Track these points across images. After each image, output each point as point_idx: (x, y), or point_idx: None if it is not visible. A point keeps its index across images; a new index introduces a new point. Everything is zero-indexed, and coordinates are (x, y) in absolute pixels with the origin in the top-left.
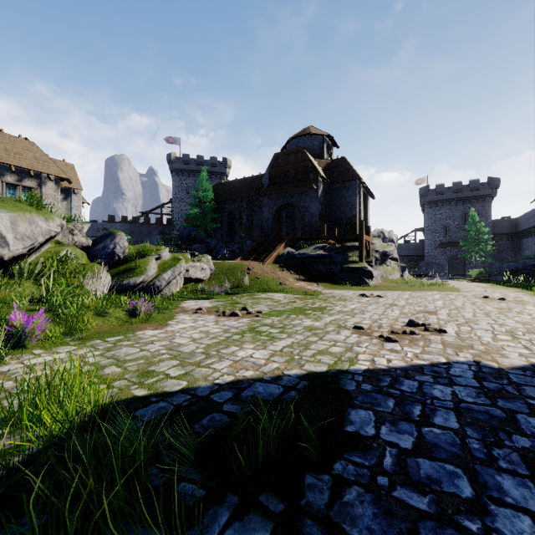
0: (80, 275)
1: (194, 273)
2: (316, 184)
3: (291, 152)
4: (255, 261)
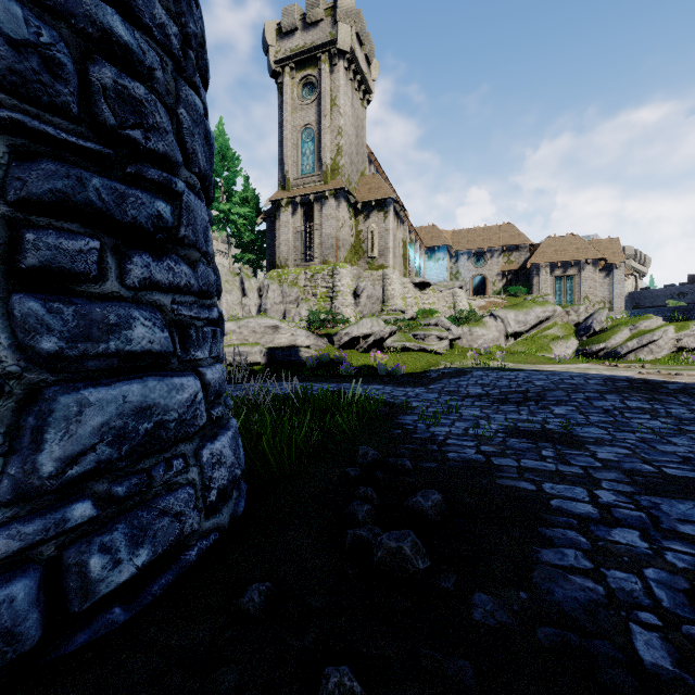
0: (554, 342)
1: (690, 343)
2: None
3: None
4: None
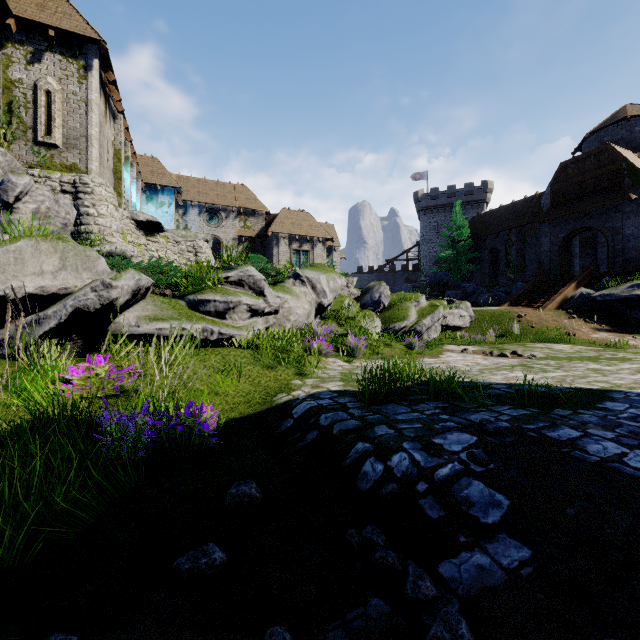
0: (360, 319)
1: (451, 321)
2: (636, 192)
3: (588, 155)
4: (528, 307)
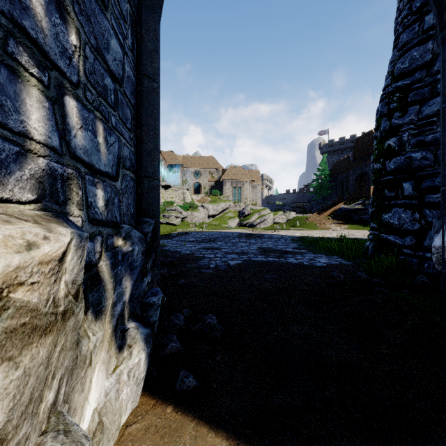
0: (229, 219)
1: (278, 220)
2: None
3: (365, 135)
4: (320, 214)
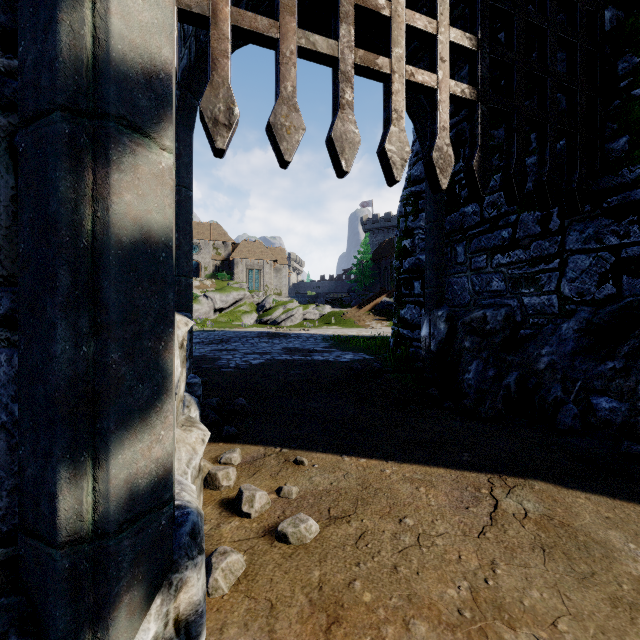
0: (244, 315)
1: (309, 316)
2: None
3: None
4: (360, 308)
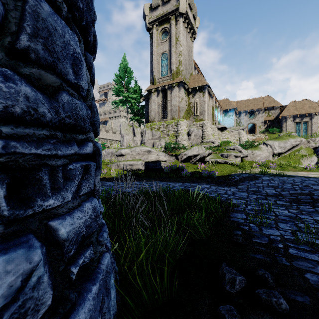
0: (302, 158)
1: None
2: None
3: None
4: None
